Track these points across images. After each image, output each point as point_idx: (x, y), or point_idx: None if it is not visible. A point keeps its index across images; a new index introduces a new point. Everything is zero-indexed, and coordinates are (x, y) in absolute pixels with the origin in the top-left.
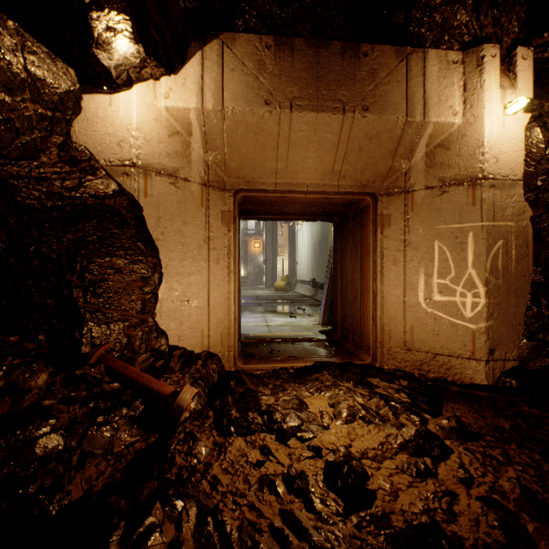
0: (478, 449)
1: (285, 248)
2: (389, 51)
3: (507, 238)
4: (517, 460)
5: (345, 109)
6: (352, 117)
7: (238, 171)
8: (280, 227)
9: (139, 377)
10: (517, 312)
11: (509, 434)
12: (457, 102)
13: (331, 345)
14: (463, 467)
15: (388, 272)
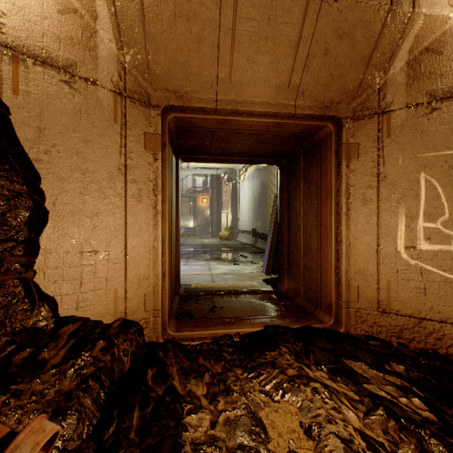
0: None
1: (228, 203)
2: None
3: None
4: None
5: None
6: None
7: (167, 80)
8: (225, 185)
9: None
10: None
11: None
12: None
13: (279, 298)
14: None
15: (355, 214)
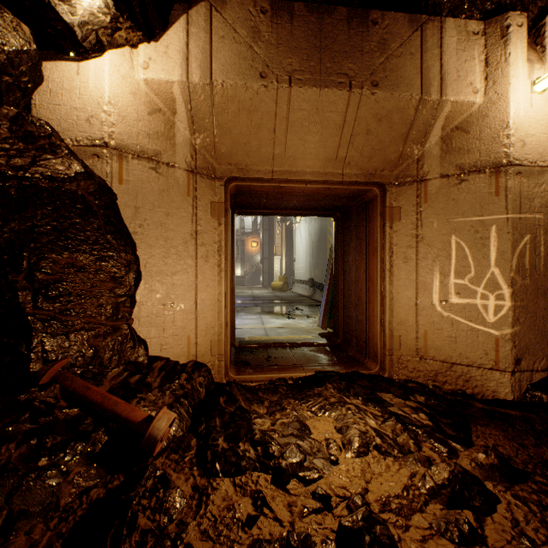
0: (531, 498)
1: (282, 247)
2: (401, 19)
3: (535, 233)
4: None
5: (351, 84)
6: (360, 93)
7: (230, 156)
8: (278, 226)
9: (103, 401)
10: (546, 316)
11: None
12: (478, 78)
13: (333, 350)
14: (527, 536)
15: (398, 271)
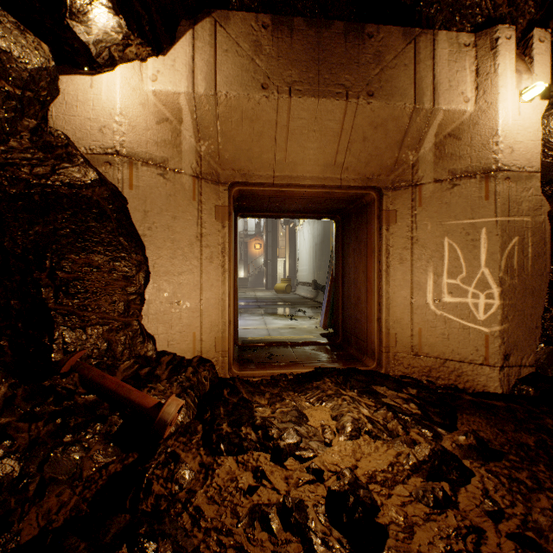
0: (502, 472)
1: (286, 249)
2: (395, 33)
3: (523, 235)
4: (549, 485)
5: (348, 94)
6: (356, 103)
7: (234, 162)
8: (281, 228)
9: (118, 388)
10: (534, 314)
11: (535, 452)
12: (469, 88)
13: (333, 349)
14: (490, 498)
15: (394, 271)
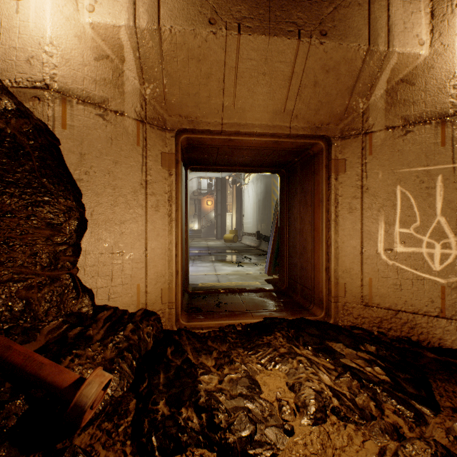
0: None
1: (233, 205)
2: None
3: None
4: None
5: (300, 33)
6: (309, 42)
7: (180, 108)
8: (229, 188)
9: (25, 363)
10: None
11: None
12: (424, 30)
13: (279, 296)
14: None
15: (343, 221)
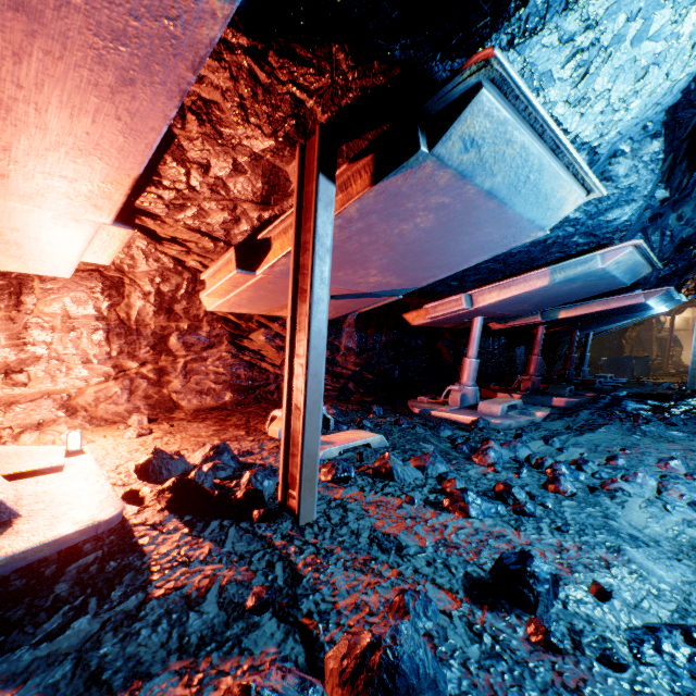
0: None
1: None
2: None
3: None
4: None
5: None
6: None
7: None
8: None
9: (682, 365)
10: None
11: None
12: None
13: None
14: None
15: None
